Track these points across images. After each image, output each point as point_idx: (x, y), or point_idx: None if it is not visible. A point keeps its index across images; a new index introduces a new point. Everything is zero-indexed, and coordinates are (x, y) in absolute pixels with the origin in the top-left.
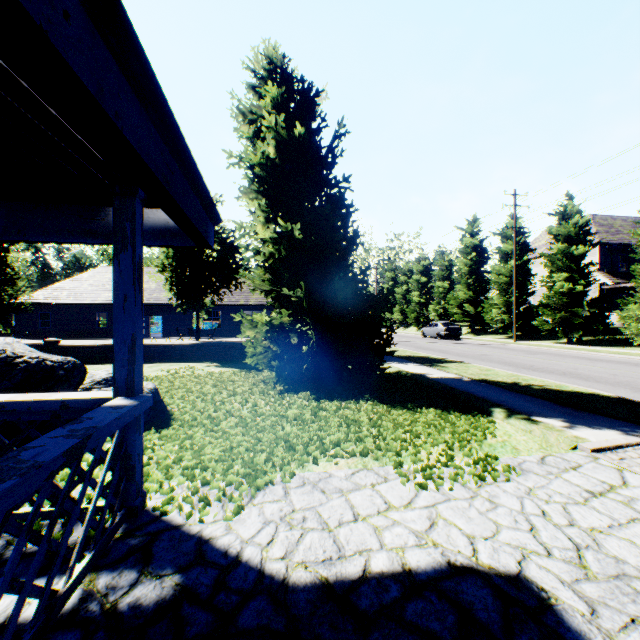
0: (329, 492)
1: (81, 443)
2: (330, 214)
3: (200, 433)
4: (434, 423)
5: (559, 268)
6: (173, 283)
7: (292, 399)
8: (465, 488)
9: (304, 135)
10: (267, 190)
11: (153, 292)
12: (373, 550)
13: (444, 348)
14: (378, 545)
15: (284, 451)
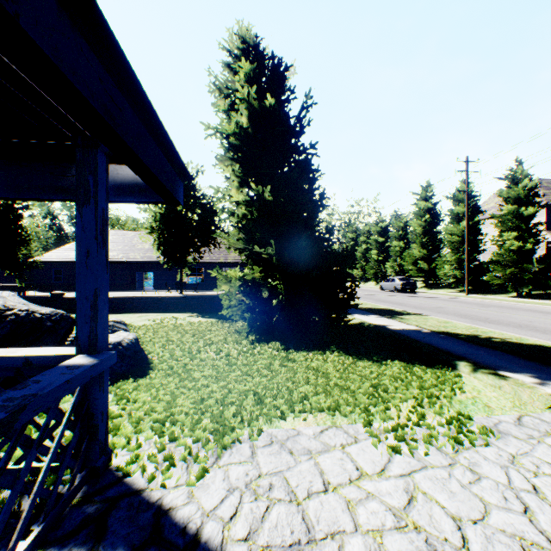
0: (297, 453)
1: (9, 418)
2: (298, 178)
3: (174, 383)
4: (400, 376)
5: (509, 228)
6: (160, 243)
7: (263, 349)
8: (441, 453)
9: (274, 106)
10: (241, 157)
11: (146, 252)
12: (346, 533)
13: (401, 301)
14: (352, 526)
15: (253, 404)
